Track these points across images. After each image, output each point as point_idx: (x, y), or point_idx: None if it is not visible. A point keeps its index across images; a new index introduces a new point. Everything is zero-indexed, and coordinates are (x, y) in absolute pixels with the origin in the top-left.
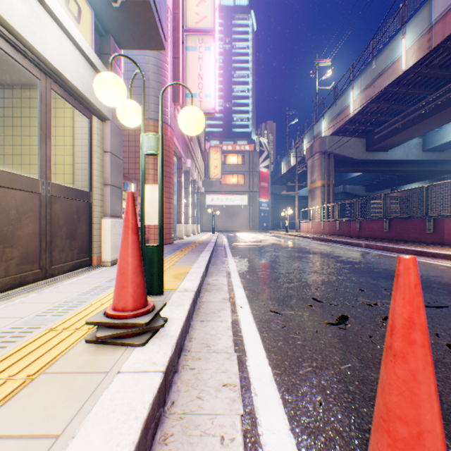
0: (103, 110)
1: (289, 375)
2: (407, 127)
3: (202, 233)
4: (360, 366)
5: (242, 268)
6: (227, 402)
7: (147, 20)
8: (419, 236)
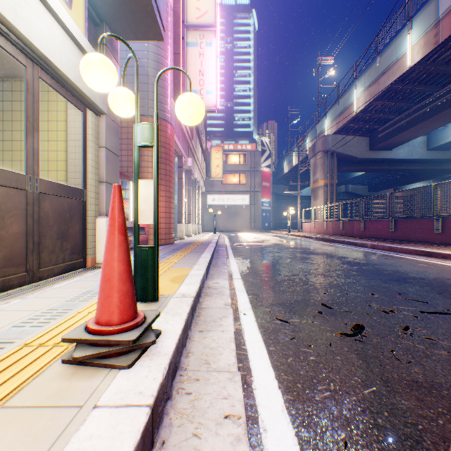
0: (98, 102)
1: (304, 403)
2: (412, 125)
3: (203, 233)
4: (387, 391)
5: (245, 269)
6: (230, 442)
7: (144, 7)
8: (427, 236)
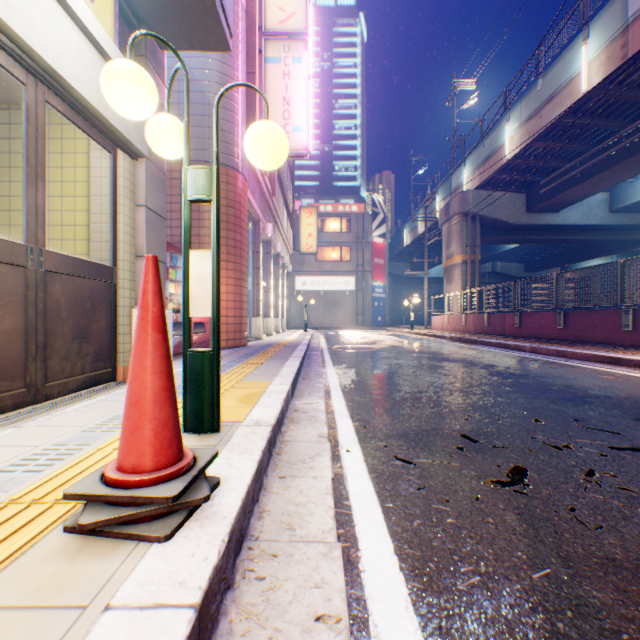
0: (134, 140)
1: (440, 595)
2: (589, 176)
3: (290, 331)
4: (568, 575)
5: (348, 383)
6: None
7: None
8: (611, 335)
